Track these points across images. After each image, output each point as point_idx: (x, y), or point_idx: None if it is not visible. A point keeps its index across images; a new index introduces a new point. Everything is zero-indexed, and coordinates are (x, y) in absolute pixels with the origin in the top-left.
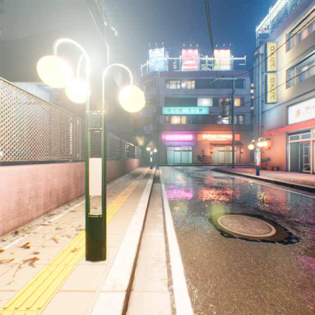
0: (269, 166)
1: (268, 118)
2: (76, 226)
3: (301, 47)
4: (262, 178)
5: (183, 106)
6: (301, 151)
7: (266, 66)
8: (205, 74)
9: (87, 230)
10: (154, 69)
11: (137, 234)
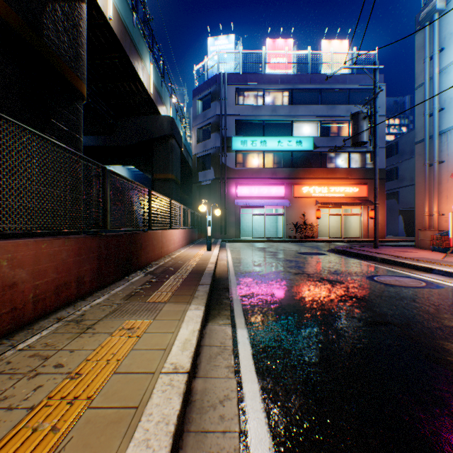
0: None
1: None
2: None
3: None
4: None
5: (268, 136)
6: None
7: None
8: (307, 80)
9: None
10: (217, 71)
11: None
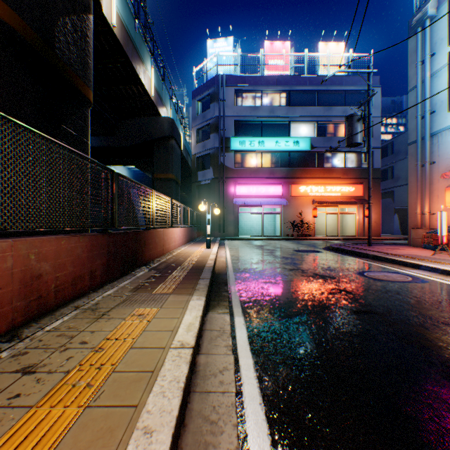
0: None
1: None
2: None
3: None
4: None
5: (266, 136)
6: None
7: None
8: (304, 81)
9: None
10: (216, 73)
11: None
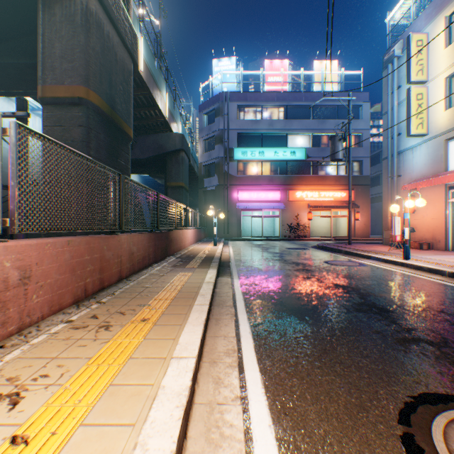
0: (414, 241)
1: (411, 162)
2: None
3: None
4: (420, 267)
5: (266, 147)
6: None
7: (409, 73)
8: (300, 97)
9: None
10: (220, 89)
11: None
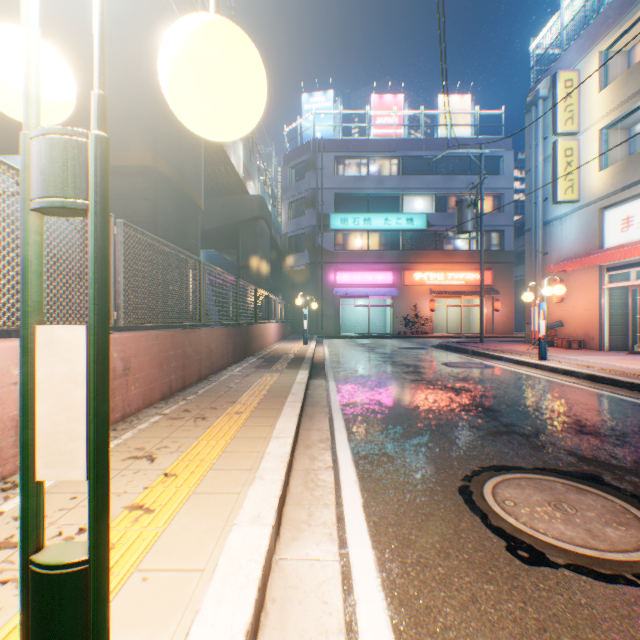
0: (562, 338)
1: (560, 236)
2: (66, 534)
3: (637, 77)
4: (555, 368)
5: (373, 212)
6: (634, 307)
7: (555, 121)
8: (420, 145)
9: (28, 626)
10: (312, 134)
11: (253, 571)
